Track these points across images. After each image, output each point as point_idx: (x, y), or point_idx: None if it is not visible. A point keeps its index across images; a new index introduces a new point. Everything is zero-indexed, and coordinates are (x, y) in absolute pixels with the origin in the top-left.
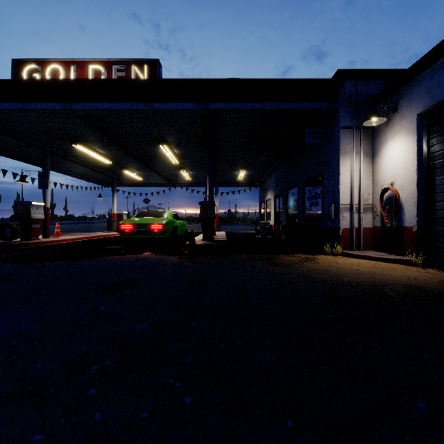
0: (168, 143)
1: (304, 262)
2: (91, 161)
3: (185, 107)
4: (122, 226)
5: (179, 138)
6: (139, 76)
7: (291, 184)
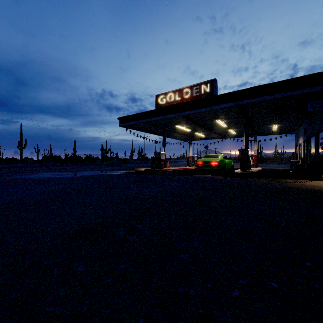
0: (220, 118)
1: (296, 182)
2: (180, 131)
3: (228, 106)
4: (197, 163)
5: (226, 115)
6: (205, 89)
7: (311, 133)
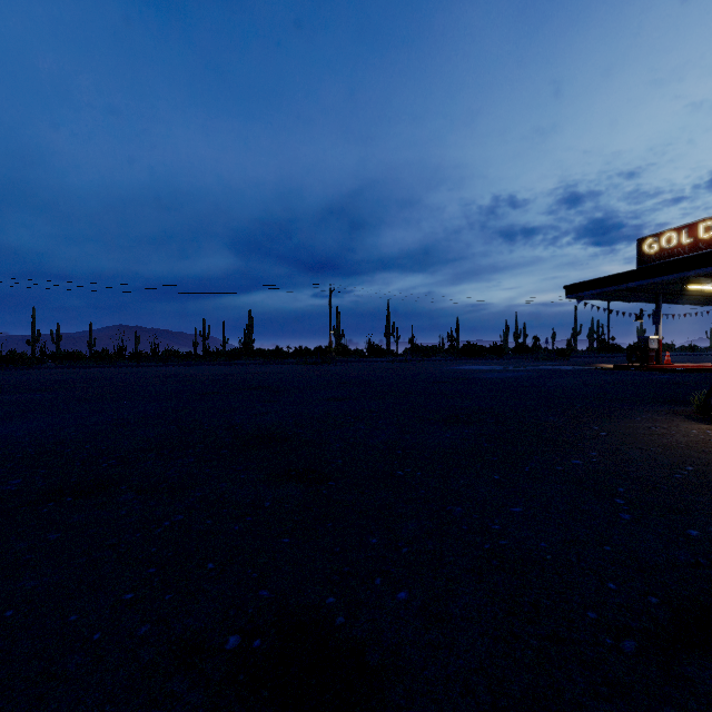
0: None
1: None
2: (701, 290)
3: None
4: None
5: None
6: None
7: None
